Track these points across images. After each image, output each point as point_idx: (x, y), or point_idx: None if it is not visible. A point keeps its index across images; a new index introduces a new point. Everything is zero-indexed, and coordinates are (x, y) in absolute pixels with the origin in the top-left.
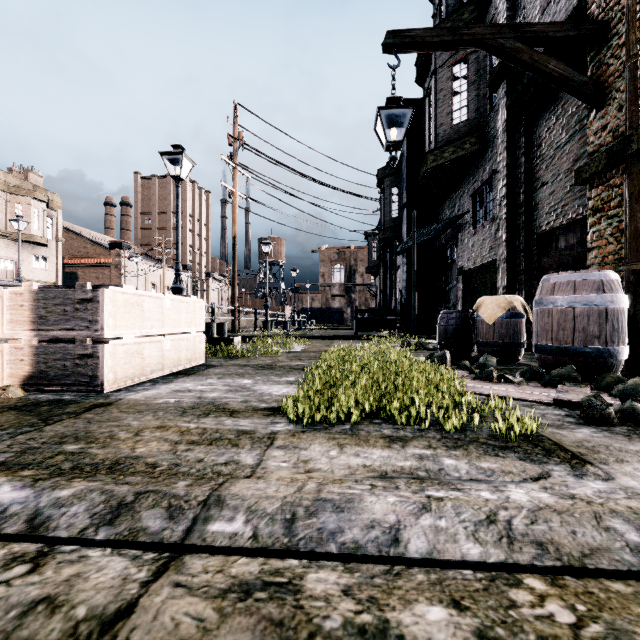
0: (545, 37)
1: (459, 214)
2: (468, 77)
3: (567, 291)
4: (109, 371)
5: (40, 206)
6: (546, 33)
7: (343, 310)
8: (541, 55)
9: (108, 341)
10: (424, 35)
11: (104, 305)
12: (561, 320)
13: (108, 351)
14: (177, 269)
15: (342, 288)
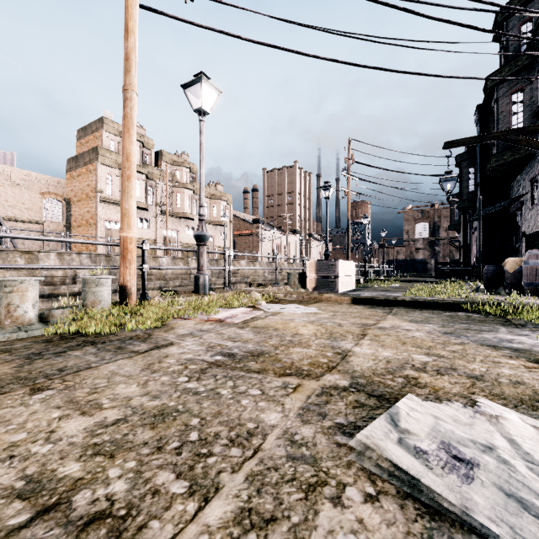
0: (536, 132)
1: (519, 195)
2: (523, 102)
3: (533, 258)
4: (338, 286)
5: (224, 204)
6: (536, 130)
7: (427, 261)
8: (533, 141)
9: (338, 277)
10: (464, 141)
11: (338, 266)
12: (530, 271)
13: (338, 280)
14: (327, 244)
15: (426, 242)
